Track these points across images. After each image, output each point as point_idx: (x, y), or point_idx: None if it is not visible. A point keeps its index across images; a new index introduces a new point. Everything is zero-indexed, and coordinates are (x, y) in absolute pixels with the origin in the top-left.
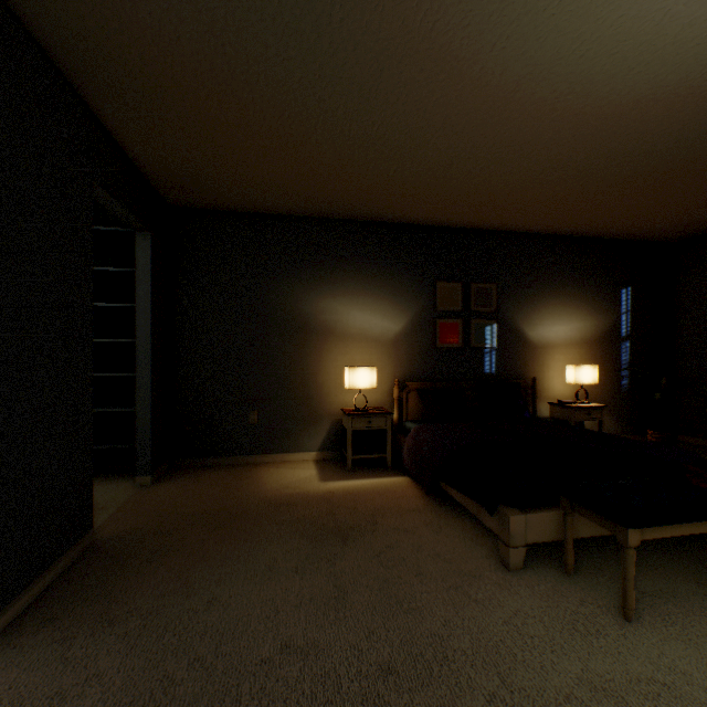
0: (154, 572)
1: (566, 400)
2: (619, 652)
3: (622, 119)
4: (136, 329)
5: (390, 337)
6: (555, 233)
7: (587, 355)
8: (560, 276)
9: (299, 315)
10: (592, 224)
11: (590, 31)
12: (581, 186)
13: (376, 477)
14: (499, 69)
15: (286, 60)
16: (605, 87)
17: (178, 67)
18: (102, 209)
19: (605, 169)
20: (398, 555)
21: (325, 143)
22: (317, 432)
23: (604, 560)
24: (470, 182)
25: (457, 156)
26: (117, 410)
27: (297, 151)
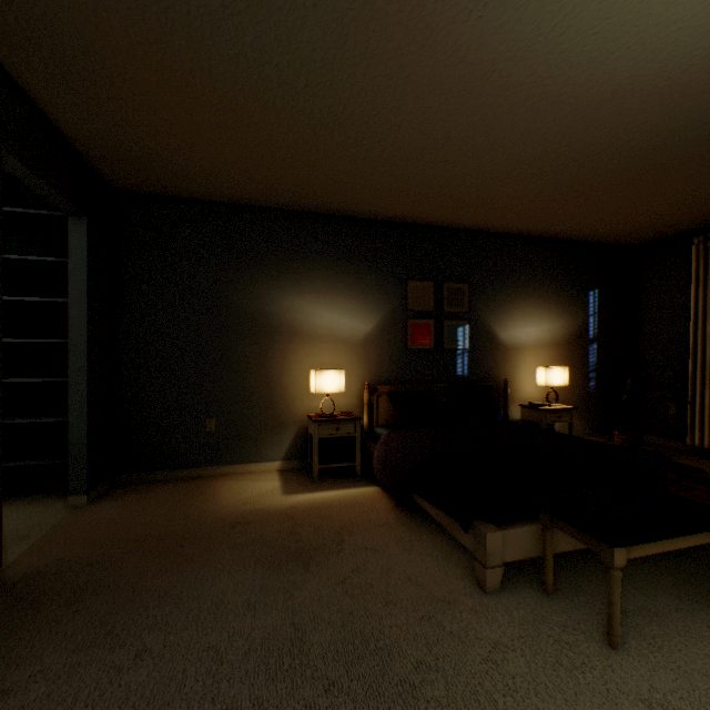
0: (73, 619)
1: (537, 402)
2: (607, 689)
3: (598, 111)
4: (69, 328)
5: (360, 338)
6: (526, 234)
7: (556, 356)
8: (531, 277)
9: (262, 314)
10: (562, 225)
11: (573, 3)
12: (554, 183)
13: (344, 488)
14: (476, 42)
15: (235, 13)
16: (584, 73)
17: (103, 14)
18: (31, 190)
19: (579, 166)
20: (365, 580)
21: (286, 121)
22: (282, 440)
23: (583, 575)
24: (442, 175)
25: (430, 144)
26: (47, 420)
27: (255, 130)
